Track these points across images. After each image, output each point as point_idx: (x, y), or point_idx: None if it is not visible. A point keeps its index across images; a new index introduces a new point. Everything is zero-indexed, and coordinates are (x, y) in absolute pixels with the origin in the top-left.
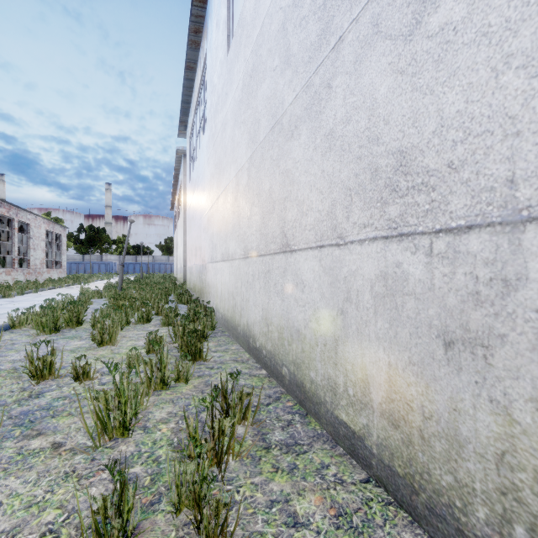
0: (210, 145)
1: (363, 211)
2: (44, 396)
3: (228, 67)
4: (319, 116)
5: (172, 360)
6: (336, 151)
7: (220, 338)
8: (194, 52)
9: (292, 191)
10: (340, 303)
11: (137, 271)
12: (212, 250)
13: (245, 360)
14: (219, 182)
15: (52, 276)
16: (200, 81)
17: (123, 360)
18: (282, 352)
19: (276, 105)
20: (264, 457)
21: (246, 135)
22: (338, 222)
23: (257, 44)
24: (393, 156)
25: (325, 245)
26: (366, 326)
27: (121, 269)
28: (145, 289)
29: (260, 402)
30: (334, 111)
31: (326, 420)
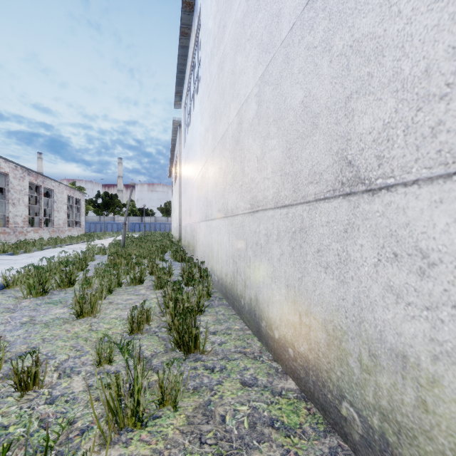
0: (204, 99)
1: None
2: None
3: None
4: None
5: (159, 347)
6: None
7: (218, 309)
8: (188, 16)
9: (374, 71)
10: None
11: (142, 229)
12: (206, 208)
13: (256, 353)
14: (215, 132)
15: (73, 234)
16: (194, 43)
17: (97, 344)
18: (341, 374)
19: None
20: None
21: (255, 51)
22: None
23: None
24: None
25: None
26: None
27: (123, 228)
28: (144, 246)
29: None
30: None
31: None
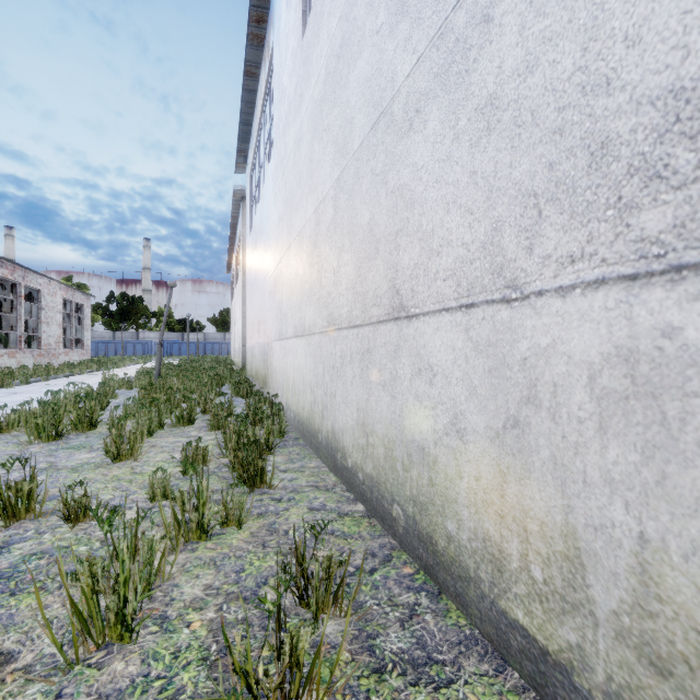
0: (278, 176)
1: (569, 231)
2: (11, 551)
3: (303, 56)
4: (464, 79)
5: (220, 485)
6: (503, 131)
7: (292, 449)
8: (256, 51)
9: (410, 218)
10: (511, 405)
11: (183, 352)
12: (280, 323)
13: (329, 486)
14: (291, 225)
15: (71, 360)
16: (264, 90)
17: (146, 485)
18: (393, 481)
19: (380, 86)
20: (375, 694)
21: (331, 147)
22: (507, 259)
23: (349, 4)
24: (654, 106)
25: (478, 302)
26: (575, 454)
27: (159, 349)
28: (190, 377)
29: (358, 565)
30: (499, 59)
31: (480, 612)
